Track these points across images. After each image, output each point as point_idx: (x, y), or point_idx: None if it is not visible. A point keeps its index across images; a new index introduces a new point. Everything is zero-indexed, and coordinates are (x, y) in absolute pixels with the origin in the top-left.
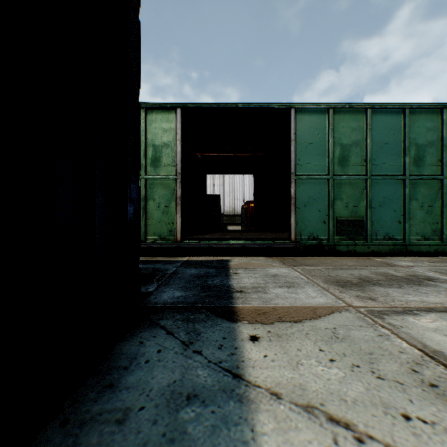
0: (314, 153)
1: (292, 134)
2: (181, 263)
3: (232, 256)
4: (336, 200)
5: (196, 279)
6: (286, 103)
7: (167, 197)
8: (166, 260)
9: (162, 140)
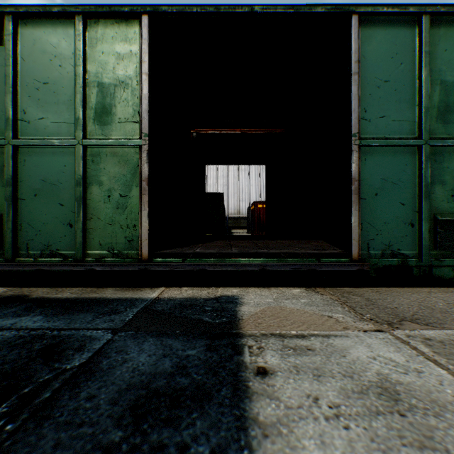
0: (393, 98)
1: (353, 62)
2: (136, 312)
3: (242, 286)
4: (432, 183)
5: (122, 439)
6: (342, 5)
7: (125, 178)
8: (116, 297)
9: (115, 75)
